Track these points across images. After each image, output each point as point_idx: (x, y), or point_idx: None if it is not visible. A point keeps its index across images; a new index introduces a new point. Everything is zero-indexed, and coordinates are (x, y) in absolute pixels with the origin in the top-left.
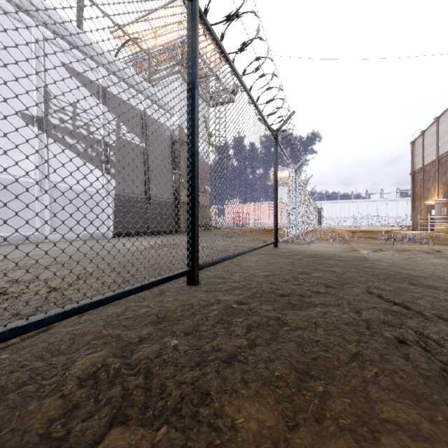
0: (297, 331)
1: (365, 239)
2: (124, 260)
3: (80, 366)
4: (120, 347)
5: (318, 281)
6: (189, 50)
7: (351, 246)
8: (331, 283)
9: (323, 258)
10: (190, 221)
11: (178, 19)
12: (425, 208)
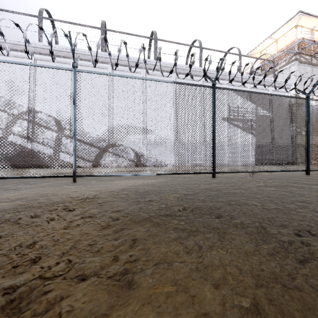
0: None
1: None
2: None
3: (288, 176)
4: (293, 176)
5: None
6: (306, 112)
7: None
8: None
9: None
10: (306, 157)
11: (294, 25)
12: None
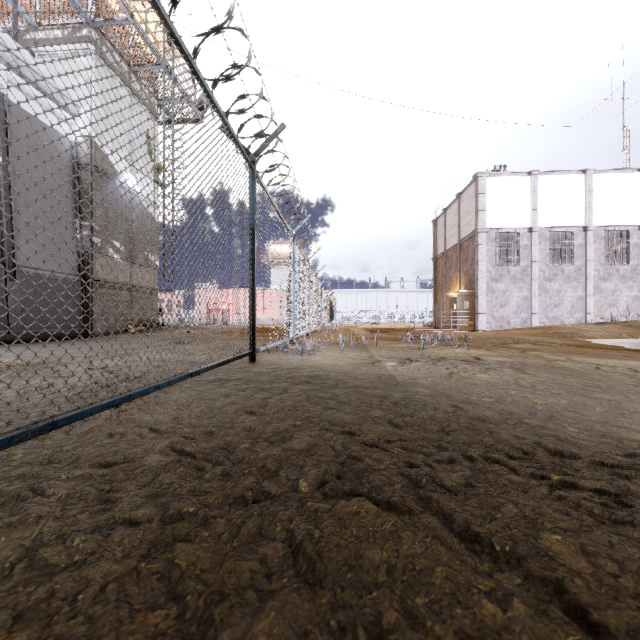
0: None
1: (387, 341)
2: None
3: None
4: None
5: (300, 472)
6: None
7: (370, 354)
8: (331, 473)
9: (327, 385)
10: None
11: None
12: (447, 301)
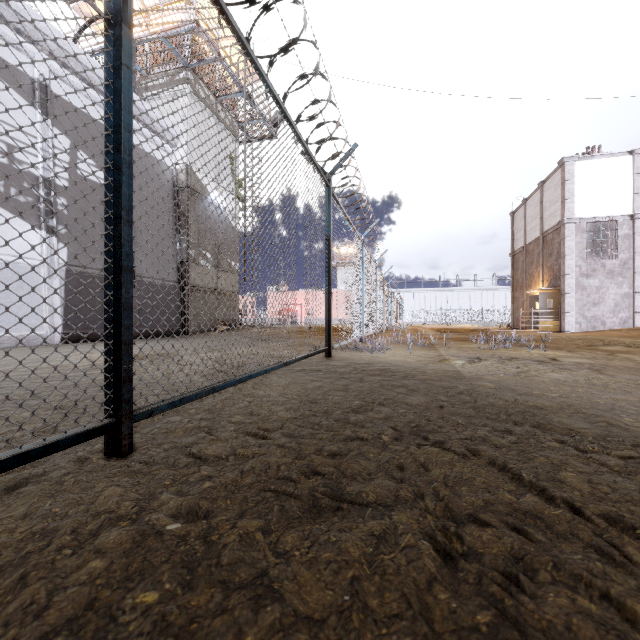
0: (295, 638)
1: (457, 341)
2: (26, 393)
3: None
4: None
5: (381, 430)
6: None
7: (438, 353)
8: (405, 432)
9: (397, 376)
10: (110, 316)
11: None
12: (527, 299)
